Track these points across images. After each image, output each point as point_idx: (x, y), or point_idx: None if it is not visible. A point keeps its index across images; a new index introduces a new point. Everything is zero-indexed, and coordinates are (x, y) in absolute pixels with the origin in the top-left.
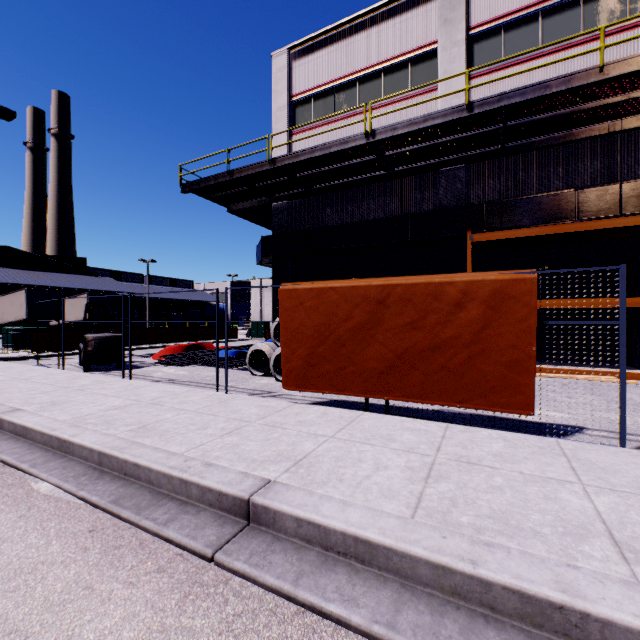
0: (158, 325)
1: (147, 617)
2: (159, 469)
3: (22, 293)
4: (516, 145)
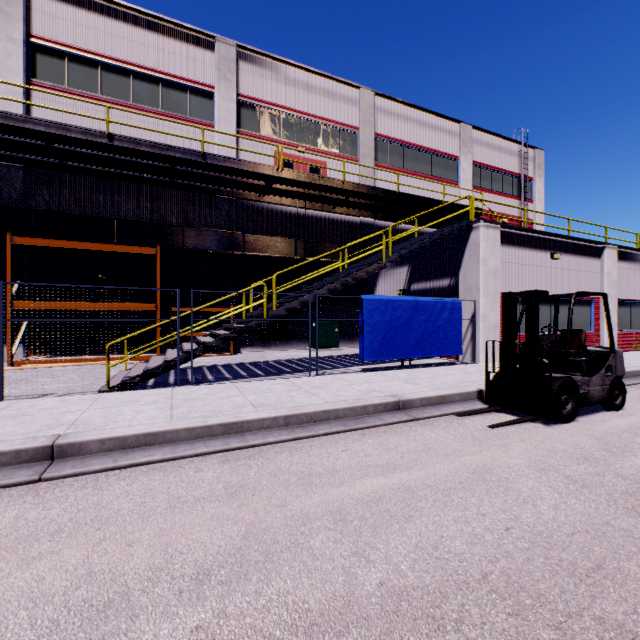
0: None
1: None
2: None
3: None
4: (77, 166)
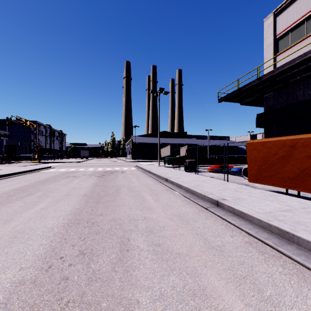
0: (212, 157)
1: (192, 211)
2: (199, 192)
3: (169, 146)
4: None
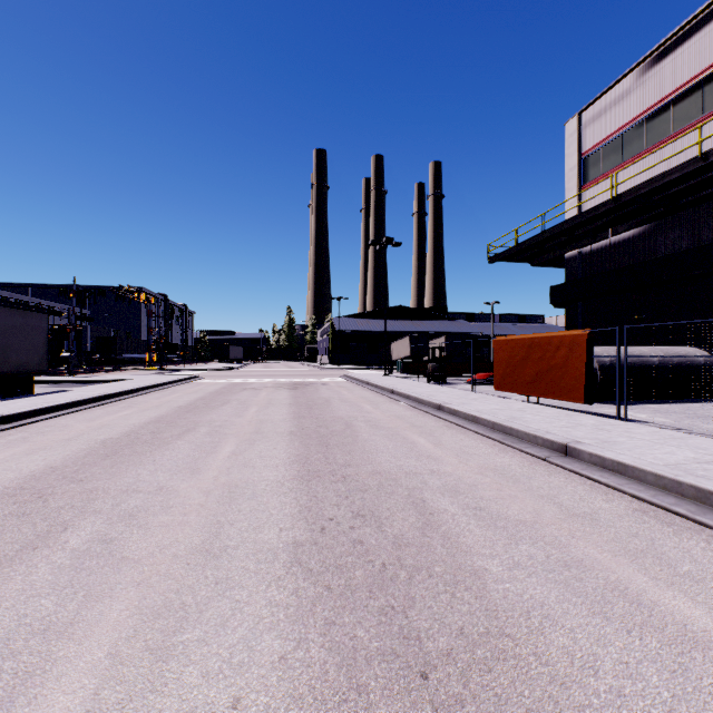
0: None
1: (412, 414)
2: (426, 400)
3: (407, 338)
4: None
